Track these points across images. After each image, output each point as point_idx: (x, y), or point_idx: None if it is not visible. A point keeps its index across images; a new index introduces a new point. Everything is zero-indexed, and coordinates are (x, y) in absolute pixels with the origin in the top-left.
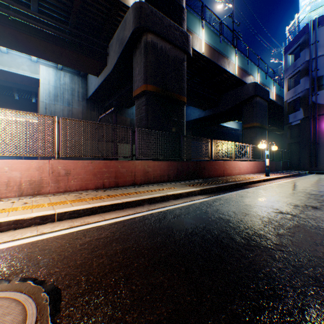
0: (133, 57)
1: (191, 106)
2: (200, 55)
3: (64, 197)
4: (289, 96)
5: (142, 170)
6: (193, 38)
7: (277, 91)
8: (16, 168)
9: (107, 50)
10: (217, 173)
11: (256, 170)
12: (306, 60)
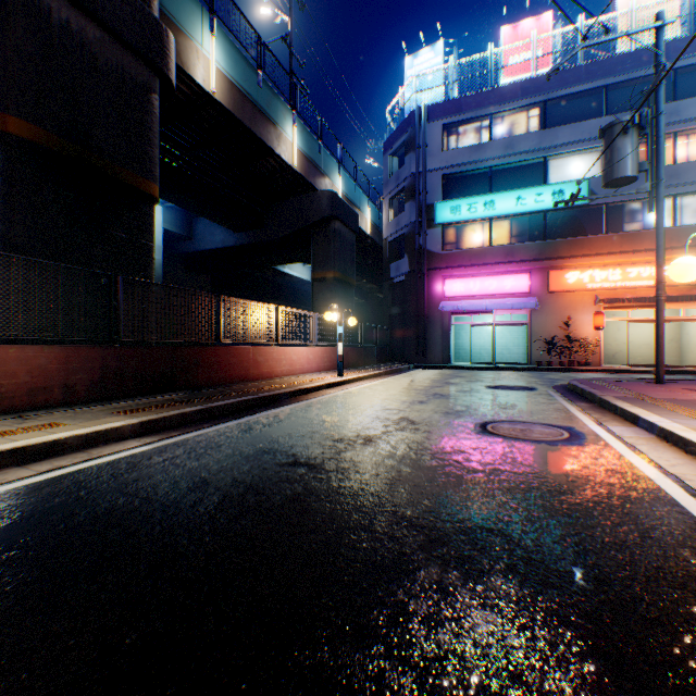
0: None
1: (201, 215)
2: (207, 95)
3: None
4: (391, 230)
5: None
6: (185, 46)
7: (375, 218)
8: None
9: None
10: (236, 375)
11: (330, 365)
12: (412, 172)
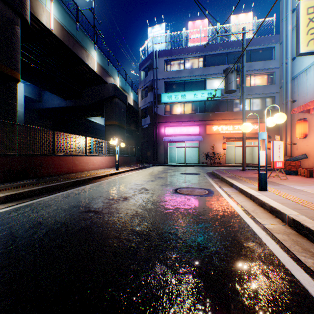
0: None
1: (46, 90)
2: (48, 30)
3: None
4: (142, 104)
5: None
6: (36, 4)
7: (135, 98)
8: None
9: None
10: (63, 170)
11: (113, 165)
12: (151, 79)
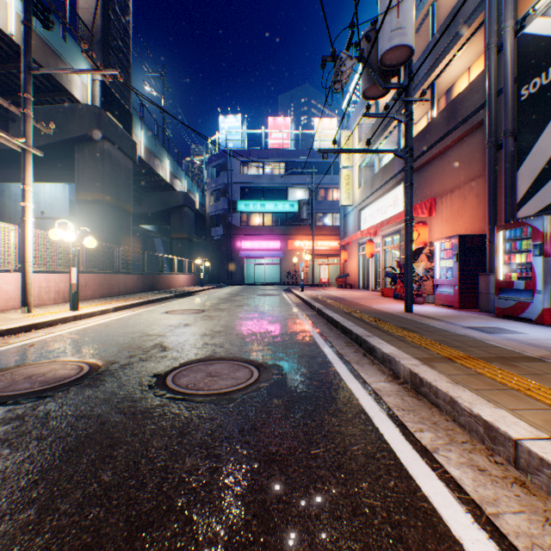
0: (79, 154)
1: None
2: (139, 157)
3: (99, 302)
4: (212, 210)
5: (124, 282)
6: (134, 140)
7: (201, 199)
8: (63, 280)
9: (11, 112)
10: (167, 286)
11: (191, 284)
12: (225, 182)
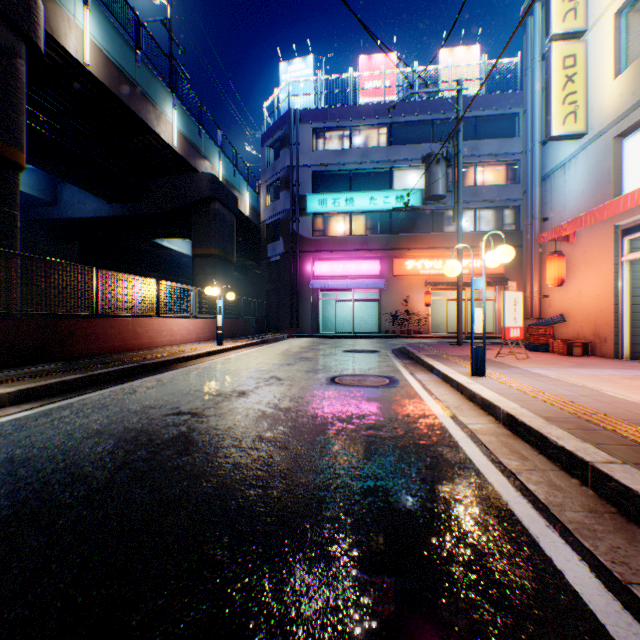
0: None
1: (70, 182)
2: (80, 66)
3: None
4: (268, 215)
5: None
6: (55, 14)
7: (254, 202)
8: None
9: None
10: (115, 346)
11: (210, 336)
12: (287, 166)
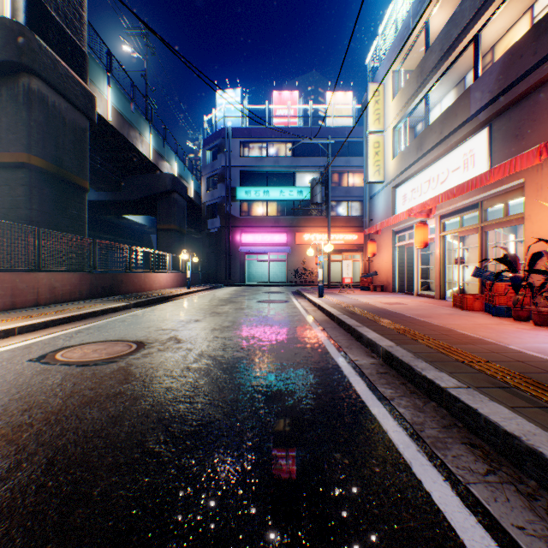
0: None
1: None
2: (105, 121)
3: None
4: (208, 198)
5: (49, 285)
6: (96, 95)
7: (197, 187)
8: None
9: None
10: (137, 288)
11: (178, 284)
12: (223, 166)
